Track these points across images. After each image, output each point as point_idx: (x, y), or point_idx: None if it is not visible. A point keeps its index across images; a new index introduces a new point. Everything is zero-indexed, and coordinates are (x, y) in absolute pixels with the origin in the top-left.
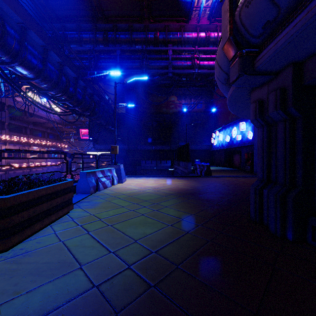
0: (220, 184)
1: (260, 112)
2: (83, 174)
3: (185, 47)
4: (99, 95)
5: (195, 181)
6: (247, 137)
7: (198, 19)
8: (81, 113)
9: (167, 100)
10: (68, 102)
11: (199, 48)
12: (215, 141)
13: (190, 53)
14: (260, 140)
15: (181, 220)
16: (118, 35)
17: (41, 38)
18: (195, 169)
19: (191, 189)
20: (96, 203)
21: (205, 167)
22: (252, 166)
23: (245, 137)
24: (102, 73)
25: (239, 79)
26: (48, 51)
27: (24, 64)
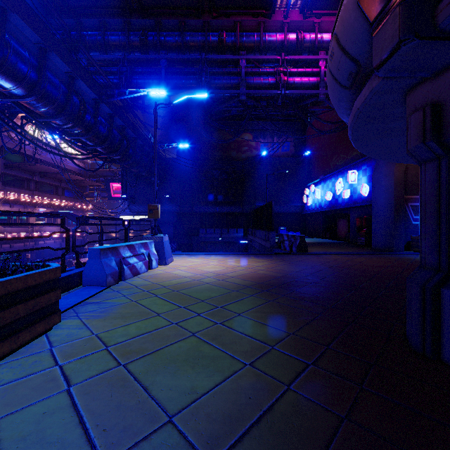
0: (326, 268)
1: (435, 128)
2: (95, 252)
3: (266, 55)
4: (136, 129)
5: (284, 262)
6: (360, 193)
7: (285, 13)
8: (107, 156)
9: (237, 140)
10: (85, 139)
11: (287, 57)
12: (308, 200)
13: (273, 66)
14: (432, 187)
15: (271, 349)
16: (164, 36)
17: (34, 29)
18: (282, 241)
19: (280, 277)
20: (110, 307)
21: (297, 239)
22: (368, 237)
23: (356, 193)
24: (137, 93)
25: (398, 53)
26: (48, 53)
27: (4, 71)
